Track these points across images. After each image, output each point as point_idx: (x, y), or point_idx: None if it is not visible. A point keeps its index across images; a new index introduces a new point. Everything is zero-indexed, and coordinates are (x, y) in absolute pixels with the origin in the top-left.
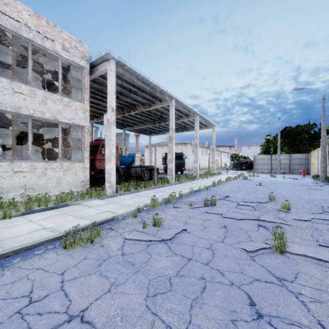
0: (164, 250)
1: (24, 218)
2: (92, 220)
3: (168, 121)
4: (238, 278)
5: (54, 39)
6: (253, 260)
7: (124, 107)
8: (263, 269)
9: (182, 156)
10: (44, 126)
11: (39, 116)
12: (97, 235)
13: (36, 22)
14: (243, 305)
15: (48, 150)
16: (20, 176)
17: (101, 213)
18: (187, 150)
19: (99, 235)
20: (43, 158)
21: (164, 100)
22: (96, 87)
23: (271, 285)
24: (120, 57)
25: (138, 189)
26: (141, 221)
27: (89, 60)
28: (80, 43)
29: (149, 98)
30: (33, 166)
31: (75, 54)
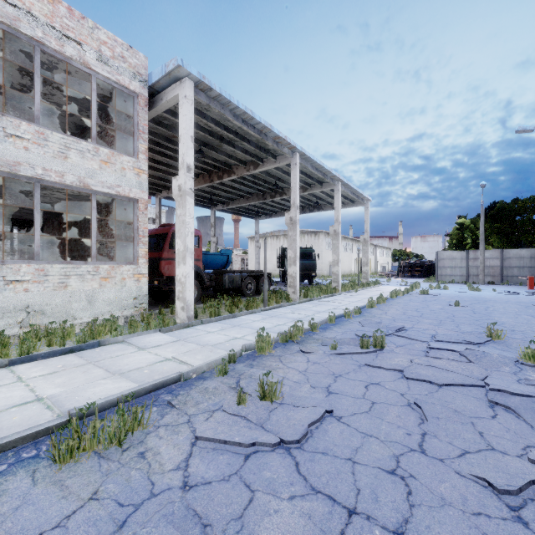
0: (285, 473)
1: (10, 372)
2: (137, 379)
3: (287, 193)
4: None
5: (83, 41)
6: (523, 523)
7: (212, 169)
8: None
9: (311, 253)
10: (72, 200)
11: (54, 180)
12: (137, 424)
13: (49, 9)
14: None
15: (80, 243)
16: (18, 289)
17: (158, 363)
18: (319, 244)
19: (142, 424)
20: (74, 257)
21: (281, 155)
22: (163, 133)
23: None
24: (201, 74)
25: (234, 313)
26: (236, 385)
27: (146, 82)
28: (131, 50)
29: (254, 152)
30: (42, 271)
31: (122, 70)
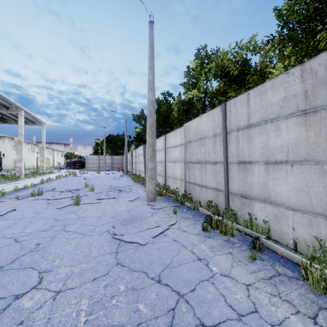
0: None
1: None
2: None
3: None
4: (51, 216)
5: None
6: (62, 210)
7: None
8: (65, 211)
9: None
10: None
11: None
12: None
13: None
14: (52, 220)
15: None
16: None
17: None
18: (4, 146)
19: None
20: None
21: None
22: None
23: (66, 214)
24: None
25: None
26: None
27: None
28: None
29: None
30: None
31: None
